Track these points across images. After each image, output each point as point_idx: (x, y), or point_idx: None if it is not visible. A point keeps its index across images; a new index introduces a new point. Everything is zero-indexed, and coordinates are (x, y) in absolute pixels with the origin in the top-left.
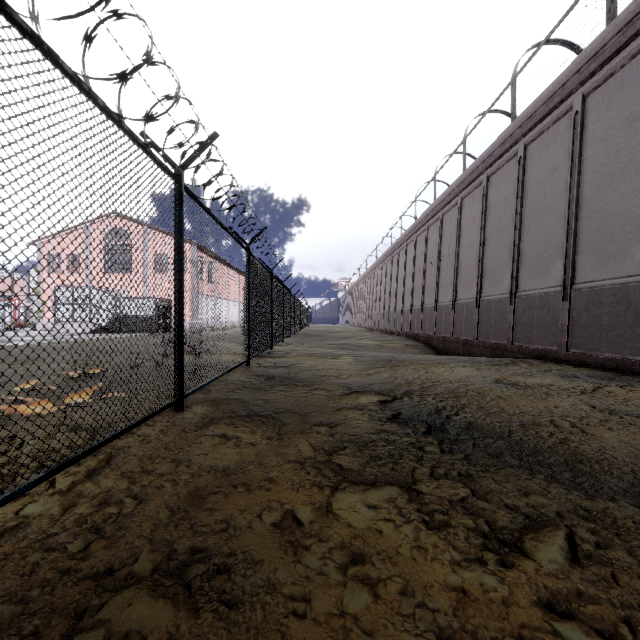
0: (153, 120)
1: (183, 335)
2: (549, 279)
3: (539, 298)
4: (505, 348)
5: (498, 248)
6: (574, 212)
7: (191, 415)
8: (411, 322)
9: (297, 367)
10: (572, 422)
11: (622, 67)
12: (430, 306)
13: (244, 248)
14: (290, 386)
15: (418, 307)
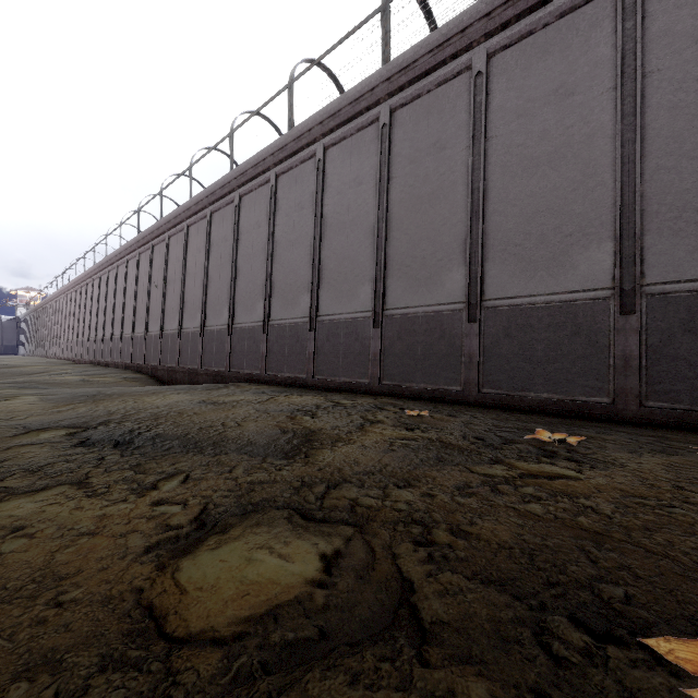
0: None
1: None
2: (255, 315)
3: (249, 330)
4: (224, 375)
5: (220, 282)
6: (270, 264)
7: None
8: (133, 351)
9: None
10: (237, 421)
11: (297, 166)
12: (155, 334)
13: None
14: None
15: (141, 334)
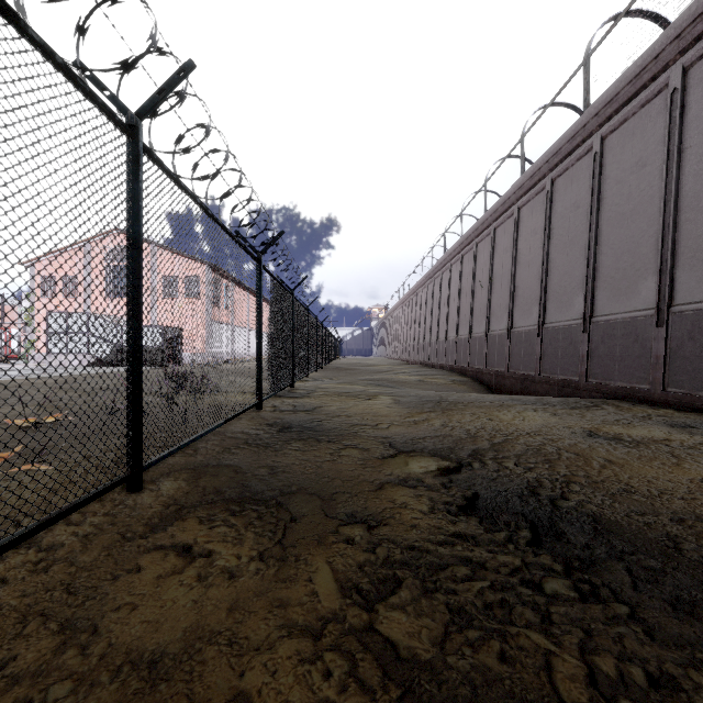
0: None
1: (141, 374)
2: (636, 300)
3: (623, 324)
4: (577, 385)
5: (566, 264)
6: (672, 215)
7: (149, 500)
8: (456, 354)
9: (322, 412)
10: None
11: None
12: (480, 335)
13: (253, 258)
14: (310, 442)
15: (465, 336)
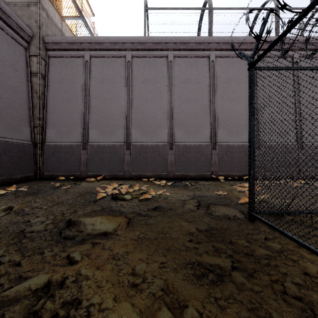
0: None
1: None
2: None
3: None
4: None
5: None
6: None
7: None
8: None
9: None
10: None
11: None
12: None
13: None
14: None
15: None
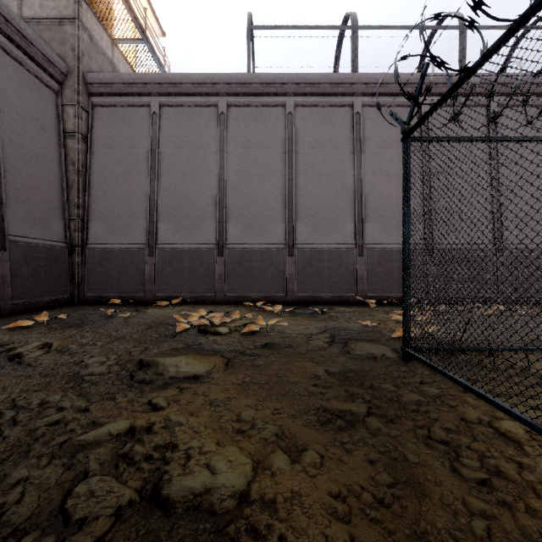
0: None
1: None
2: None
3: None
4: None
5: None
6: None
7: None
8: None
9: None
10: None
11: None
12: None
13: None
14: None
15: None
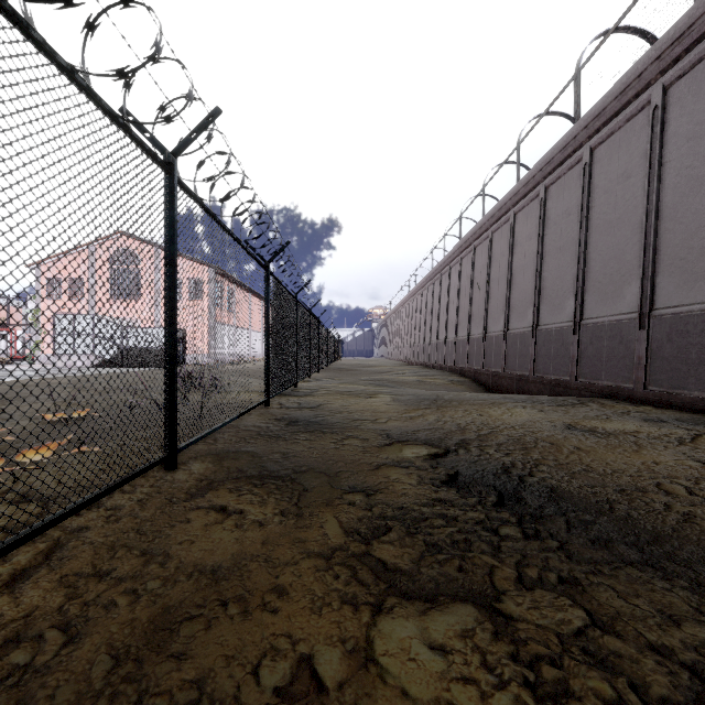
0: (124, 77)
1: (175, 371)
2: (622, 304)
3: (609, 327)
4: (568, 385)
5: (559, 269)
6: (653, 225)
7: (185, 476)
8: (455, 355)
9: (325, 408)
10: (687, 487)
11: None
12: (478, 337)
13: (262, 266)
14: (316, 434)
15: (464, 338)
